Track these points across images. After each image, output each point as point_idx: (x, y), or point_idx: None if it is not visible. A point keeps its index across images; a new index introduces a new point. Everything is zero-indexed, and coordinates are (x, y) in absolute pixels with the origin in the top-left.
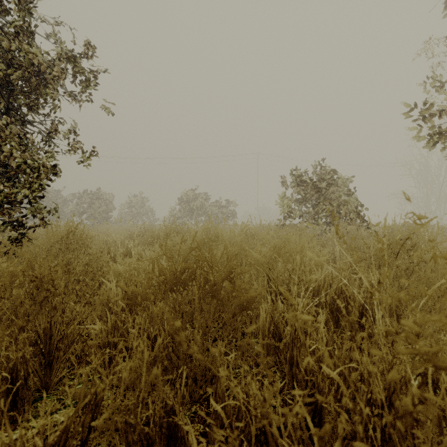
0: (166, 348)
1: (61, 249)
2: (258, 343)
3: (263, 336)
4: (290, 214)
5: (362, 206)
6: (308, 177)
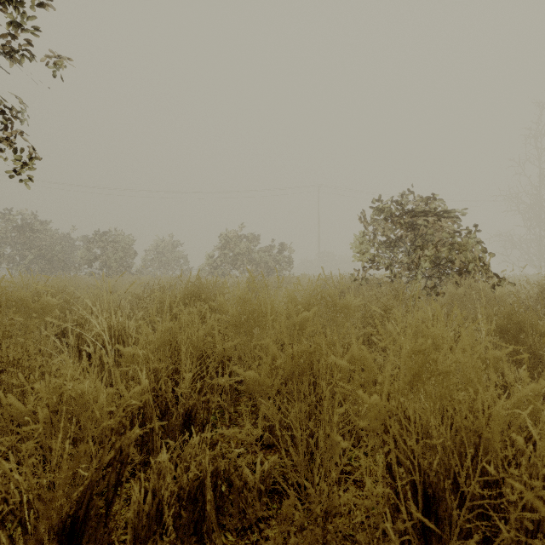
0: None
1: None
2: None
3: None
4: (372, 264)
5: (486, 251)
6: (401, 209)
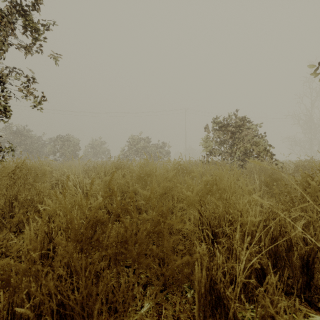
0: (78, 317)
1: (7, 184)
2: (190, 289)
3: (199, 295)
4: (211, 153)
5: (270, 146)
6: (226, 124)
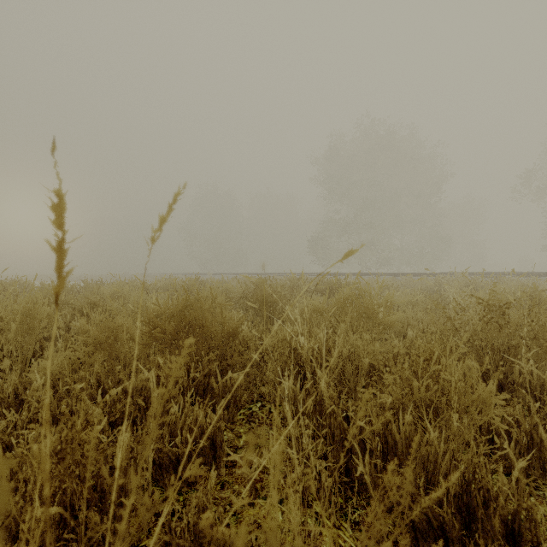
0: None
1: None
2: None
3: None
4: None
5: None
6: None
